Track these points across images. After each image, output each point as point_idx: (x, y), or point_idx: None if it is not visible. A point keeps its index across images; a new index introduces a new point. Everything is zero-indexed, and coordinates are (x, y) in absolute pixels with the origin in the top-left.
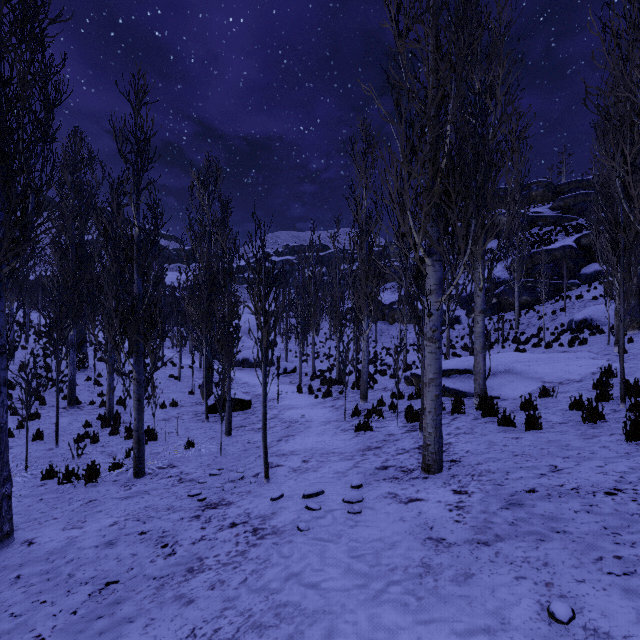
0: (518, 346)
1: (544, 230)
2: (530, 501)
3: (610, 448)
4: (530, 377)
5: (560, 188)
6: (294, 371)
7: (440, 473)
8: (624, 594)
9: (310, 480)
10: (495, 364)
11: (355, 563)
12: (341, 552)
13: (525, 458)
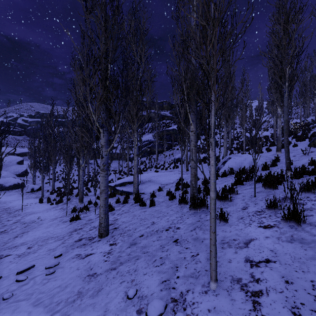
0: (156, 169)
1: (167, 121)
2: (139, 241)
3: (173, 210)
4: (157, 183)
5: (173, 105)
6: (39, 189)
7: (107, 236)
8: (158, 274)
9: (28, 260)
10: (145, 178)
11: (35, 309)
12: (28, 305)
13: (144, 220)
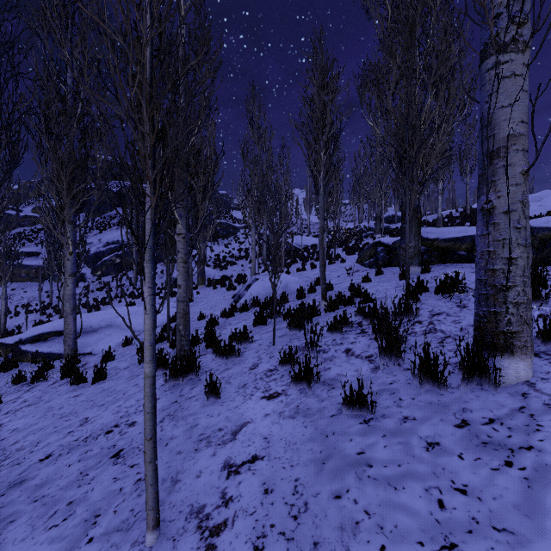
0: (132, 300)
1: None
2: (36, 472)
3: (139, 385)
4: (126, 328)
5: None
6: None
7: None
8: (47, 547)
9: None
10: (98, 321)
11: None
12: None
13: (68, 418)
